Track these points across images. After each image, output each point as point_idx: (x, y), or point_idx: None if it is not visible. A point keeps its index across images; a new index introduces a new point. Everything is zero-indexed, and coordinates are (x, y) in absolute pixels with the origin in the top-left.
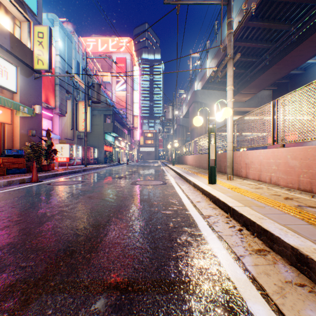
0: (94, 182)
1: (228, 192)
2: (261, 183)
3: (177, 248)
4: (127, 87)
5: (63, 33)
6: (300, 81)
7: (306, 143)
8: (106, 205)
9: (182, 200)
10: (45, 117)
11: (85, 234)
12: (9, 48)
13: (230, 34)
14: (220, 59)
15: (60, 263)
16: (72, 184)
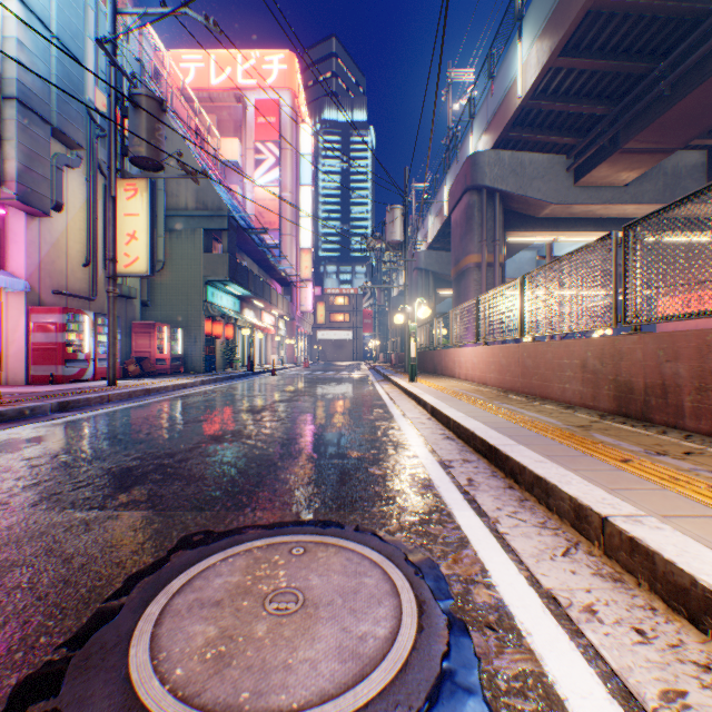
0: None
1: None
2: None
3: None
4: (283, 177)
5: None
6: None
7: None
8: None
9: None
10: None
11: None
12: None
13: None
14: (582, 7)
15: None
16: None
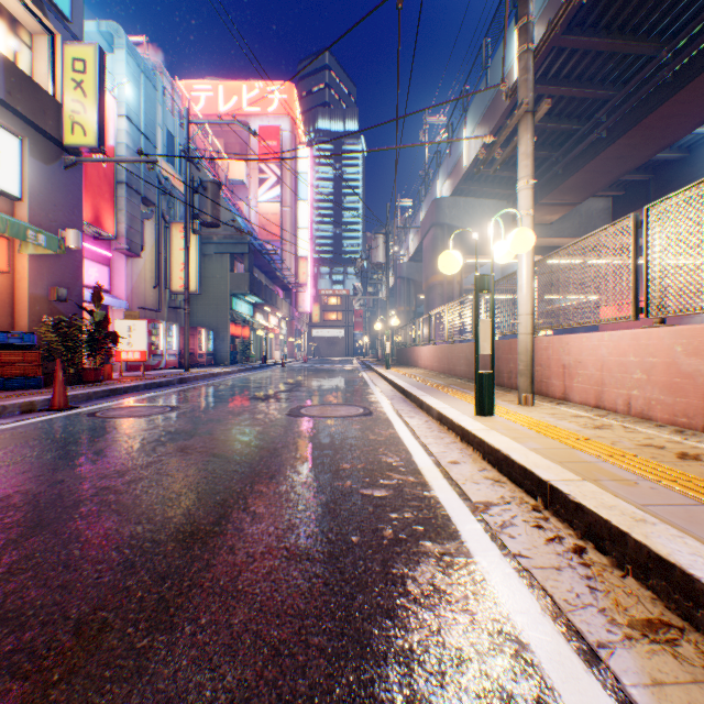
0: (200, 410)
1: (529, 439)
2: (604, 413)
3: (410, 615)
4: (283, 193)
5: (136, 66)
6: (679, 176)
7: (688, 320)
8: (222, 471)
9: (413, 458)
10: (94, 259)
11: (149, 563)
12: (3, 94)
13: (527, 54)
14: (495, 125)
15: (52, 676)
16: (147, 416)
